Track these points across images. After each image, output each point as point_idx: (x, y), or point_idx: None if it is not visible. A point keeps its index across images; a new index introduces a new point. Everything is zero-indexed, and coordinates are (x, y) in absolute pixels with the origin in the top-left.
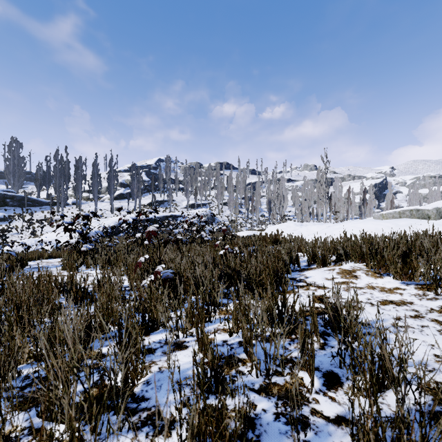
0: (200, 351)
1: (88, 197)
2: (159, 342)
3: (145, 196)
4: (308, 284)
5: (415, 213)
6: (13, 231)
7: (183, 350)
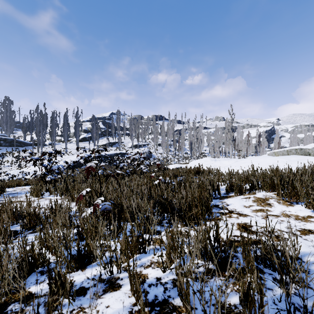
0: (133, 293)
1: (60, 140)
2: (93, 278)
3: (101, 139)
4: (229, 211)
5: (299, 151)
6: (5, 164)
7: (115, 291)
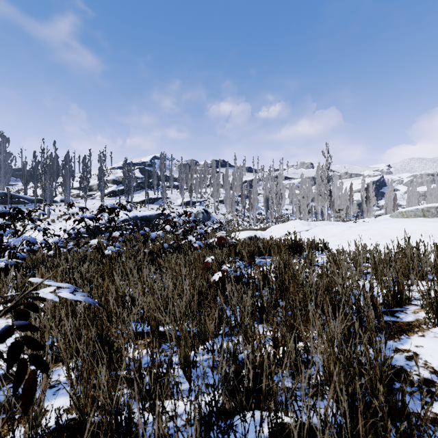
0: None
1: (78, 195)
2: None
3: (138, 193)
4: None
5: None
6: None
7: None
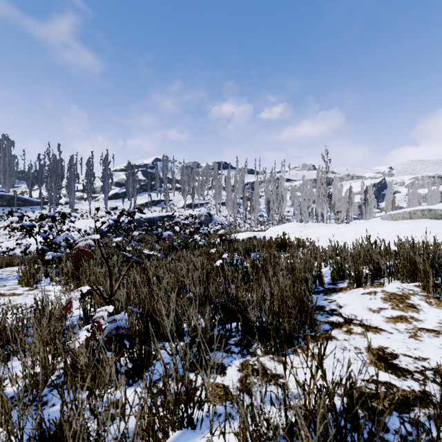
0: None
1: (82, 197)
2: None
3: (141, 196)
4: (346, 319)
5: (427, 213)
6: (1, 231)
7: None
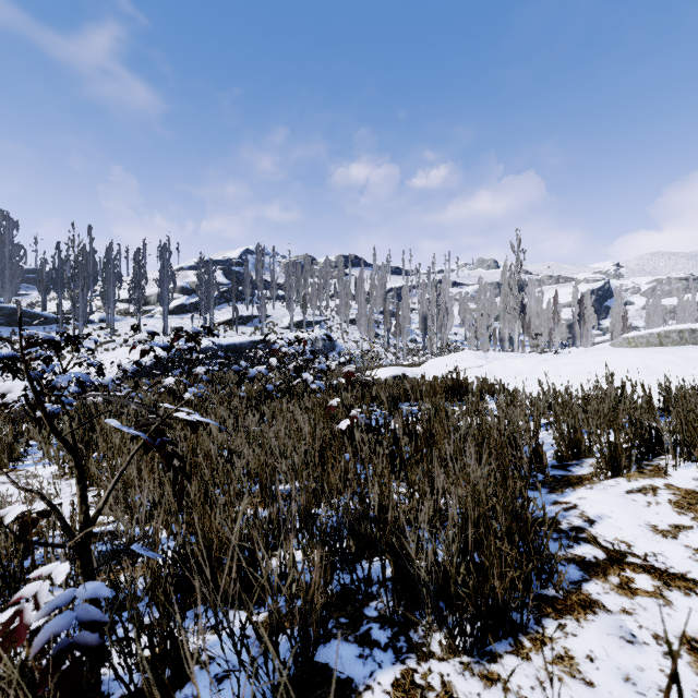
0: None
1: (127, 311)
2: None
3: (221, 309)
4: (610, 553)
5: (688, 337)
6: None
7: None
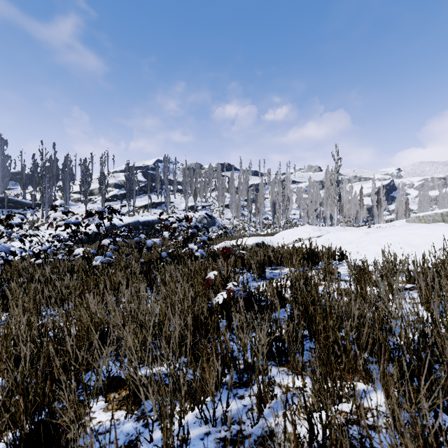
0: None
1: (79, 199)
2: None
3: (141, 197)
4: None
5: None
6: None
7: None
